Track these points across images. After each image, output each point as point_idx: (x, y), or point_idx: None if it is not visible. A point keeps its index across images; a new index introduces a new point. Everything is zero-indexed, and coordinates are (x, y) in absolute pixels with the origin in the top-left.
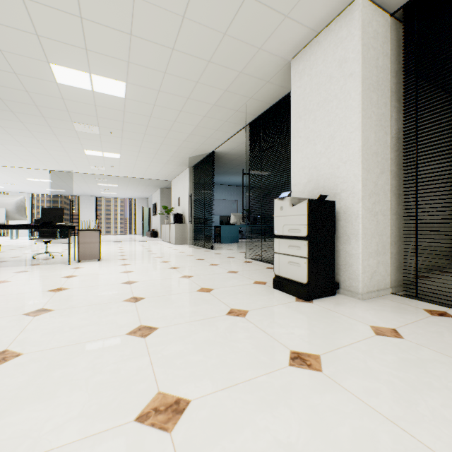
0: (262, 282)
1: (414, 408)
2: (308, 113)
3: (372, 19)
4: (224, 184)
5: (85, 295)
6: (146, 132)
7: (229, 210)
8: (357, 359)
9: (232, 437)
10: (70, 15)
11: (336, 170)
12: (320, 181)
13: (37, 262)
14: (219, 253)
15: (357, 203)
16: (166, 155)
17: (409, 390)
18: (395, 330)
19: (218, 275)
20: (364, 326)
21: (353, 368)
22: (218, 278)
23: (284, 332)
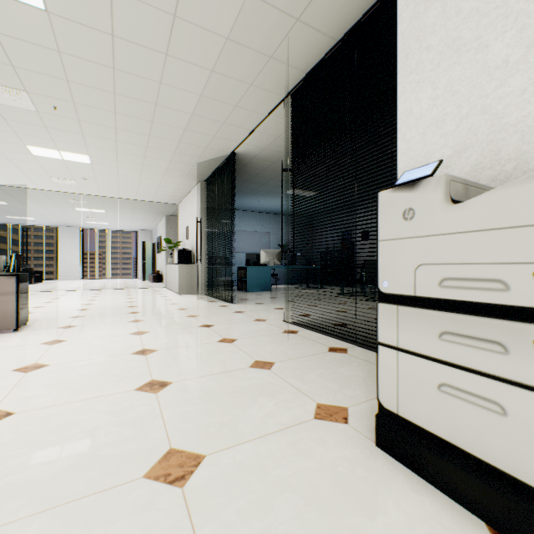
0: (335, 408)
1: None
2: None
3: None
4: (253, 211)
5: None
6: (116, 108)
7: (258, 246)
8: None
9: None
10: None
11: None
12: (507, 143)
13: None
14: (241, 312)
15: None
16: (161, 159)
17: None
18: None
19: (229, 379)
20: None
21: None
22: (227, 392)
23: None
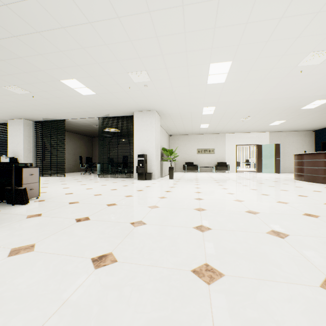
0: None
1: None
2: (13, 136)
3: (27, 123)
4: None
5: None
6: None
7: None
8: None
9: None
10: None
11: (19, 151)
12: (16, 153)
13: None
14: None
15: (23, 158)
16: None
17: None
18: None
19: None
20: None
21: None
22: None
23: None
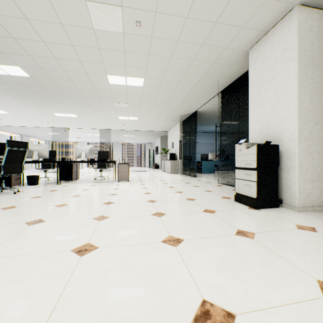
0: (227, 197)
1: (302, 257)
2: (261, 85)
3: (307, 18)
4: (204, 132)
5: (127, 197)
6: (153, 103)
7: (207, 150)
8: (277, 237)
9: (202, 252)
10: (119, 51)
11: (280, 124)
12: (269, 131)
13: (97, 181)
14: (200, 180)
15: (295, 145)
16: (165, 116)
17: (304, 251)
18: (313, 228)
19: (199, 192)
20: (291, 224)
21: (273, 240)
22: (198, 194)
23: (236, 222)
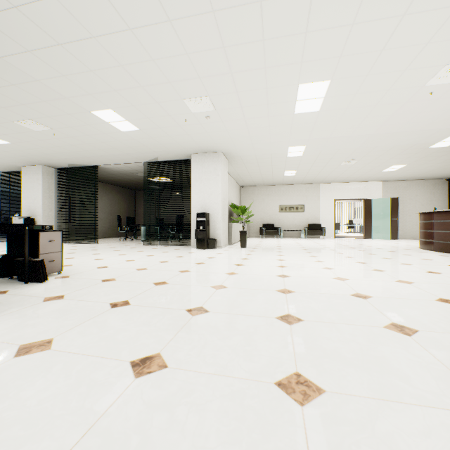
0: None
1: None
2: (29, 188)
3: (47, 170)
4: None
5: None
6: None
7: None
8: None
9: None
10: None
11: (37, 209)
12: (32, 211)
13: None
14: None
15: (42, 219)
16: None
17: None
18: None
19: None
20: None
21: None
22: None
23: None
